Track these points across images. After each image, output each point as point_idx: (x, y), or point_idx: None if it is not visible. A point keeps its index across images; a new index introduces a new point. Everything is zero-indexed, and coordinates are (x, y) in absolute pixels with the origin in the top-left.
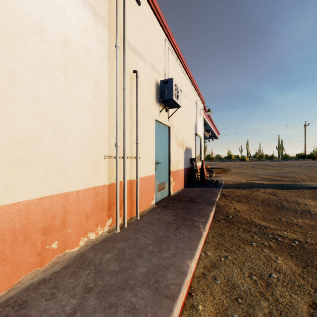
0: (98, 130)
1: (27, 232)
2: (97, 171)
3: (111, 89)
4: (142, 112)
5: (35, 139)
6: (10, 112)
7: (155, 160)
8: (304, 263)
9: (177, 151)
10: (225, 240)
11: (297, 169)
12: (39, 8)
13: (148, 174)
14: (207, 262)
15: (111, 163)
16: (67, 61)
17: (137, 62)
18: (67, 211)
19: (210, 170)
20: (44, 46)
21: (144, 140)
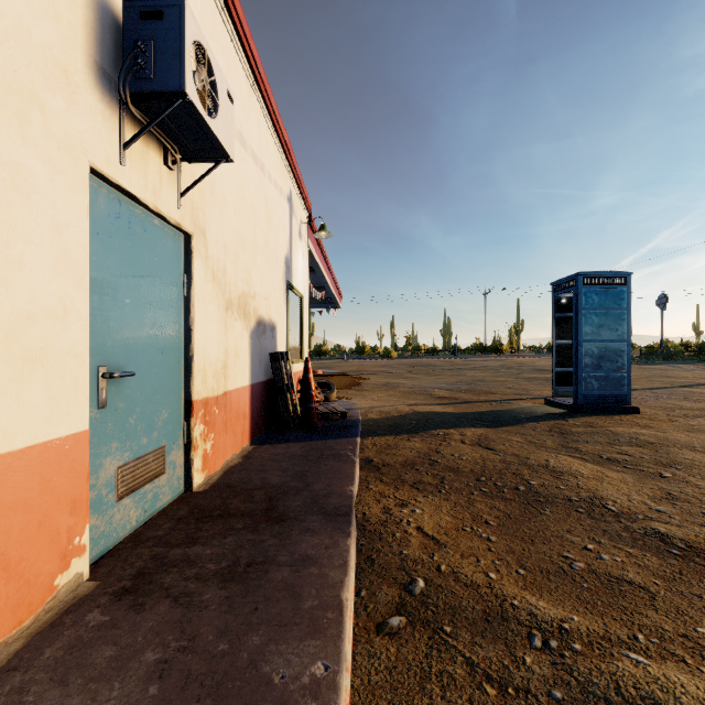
0: None
1: None
2: None
3: None
4: None
5: None
6: None
7: (98, 360)
8: None
9: (224, 329)
10: None
11: (486, 374)
12: None
13: (29, 437)
14: None
15: None
16: None
17: None
18: None
19: (326, 382)
20: None
21: None
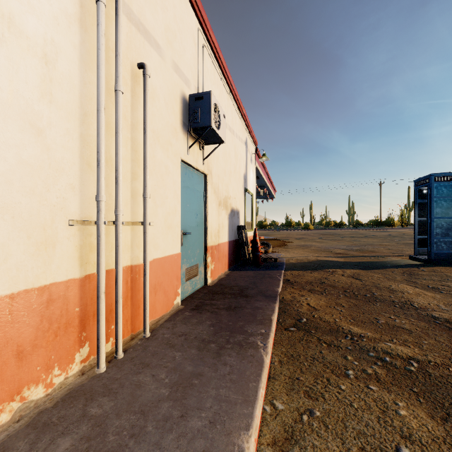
0: (52, 164)
1: None
2: (50, 251)
3: (87, 87)
4: (157, 143)
5: None
6: None
7: (181, 228)
8: (441, 409)
9: (218, 215)
10: (303, 369)
11: (375, 240)
12: None
13: (169, 252)
14: (278, 428)
15: (88, 234)
16: None
17: (146, 50)
18: None
19: (266, 242)
20: None
21: (161, 193)
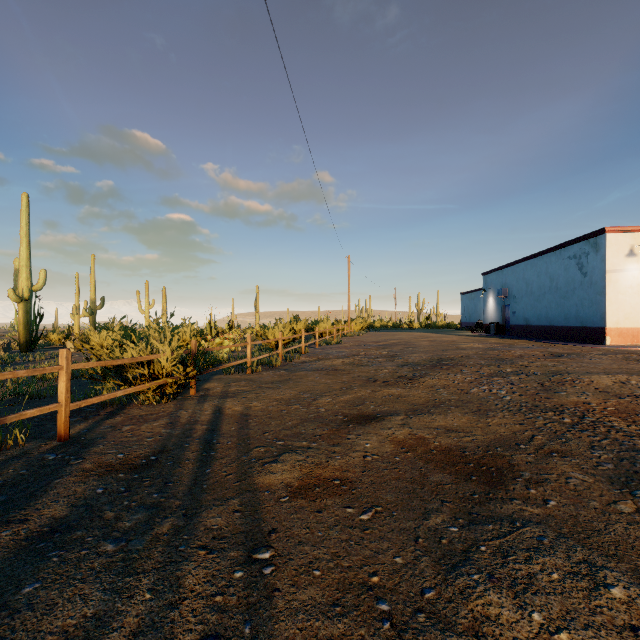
0: None
1: (628, 334)
2: None
3: None
4: None
5: (629, 313)
6: (624, 308)
7: None
8: None
9: None
10: None
11: None
12: (630, 282)
13: None
14: None
15: None
16: (638, 290)
17: None
18: (638, 333)
19: None
20: (632, 290)
21: None
